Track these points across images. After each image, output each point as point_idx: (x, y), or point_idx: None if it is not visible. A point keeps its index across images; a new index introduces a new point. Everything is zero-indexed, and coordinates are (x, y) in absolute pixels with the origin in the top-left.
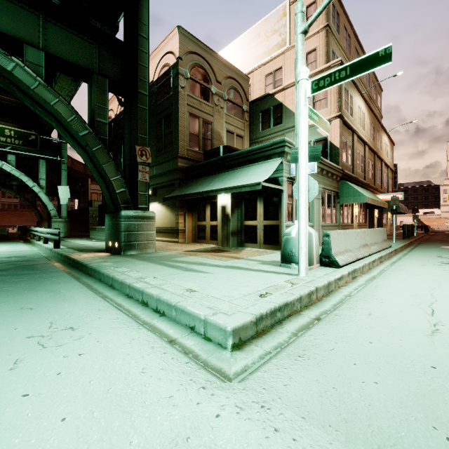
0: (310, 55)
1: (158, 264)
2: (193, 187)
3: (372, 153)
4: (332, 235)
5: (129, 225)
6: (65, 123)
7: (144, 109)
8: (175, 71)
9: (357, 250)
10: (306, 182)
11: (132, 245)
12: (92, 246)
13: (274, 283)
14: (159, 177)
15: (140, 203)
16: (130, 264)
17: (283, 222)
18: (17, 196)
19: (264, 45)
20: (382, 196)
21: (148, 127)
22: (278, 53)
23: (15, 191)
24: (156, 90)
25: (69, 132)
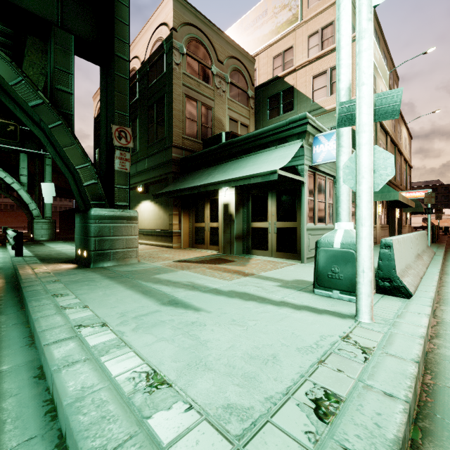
0: (326, 30)
1: (128, 288)
2: (189, 181)
3: (393, 146)
4: (394, 245)
5: (101, 228)
6: (8, 88)
7: (124, 79)
8: (169, 45)
9: (415, 265)
10: (372, 156)
11: (106, 254)
12: (66, 253)
13: (325, 345)
14: (151, 171)
15: (118, 200)
16: (87, 288)
17: (303, 223)
18: (6, 195)
19: (271, 23)
20: (406, 193)
21: (129, 102)
22: (288, 31)
23: (3, 190)
24: (148, 70)
25: (17, 103)
